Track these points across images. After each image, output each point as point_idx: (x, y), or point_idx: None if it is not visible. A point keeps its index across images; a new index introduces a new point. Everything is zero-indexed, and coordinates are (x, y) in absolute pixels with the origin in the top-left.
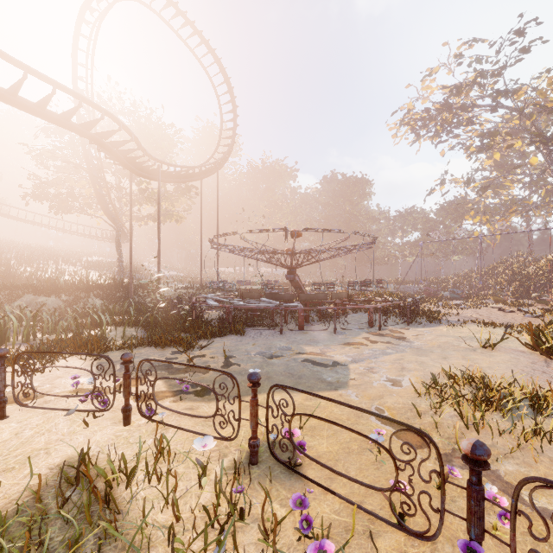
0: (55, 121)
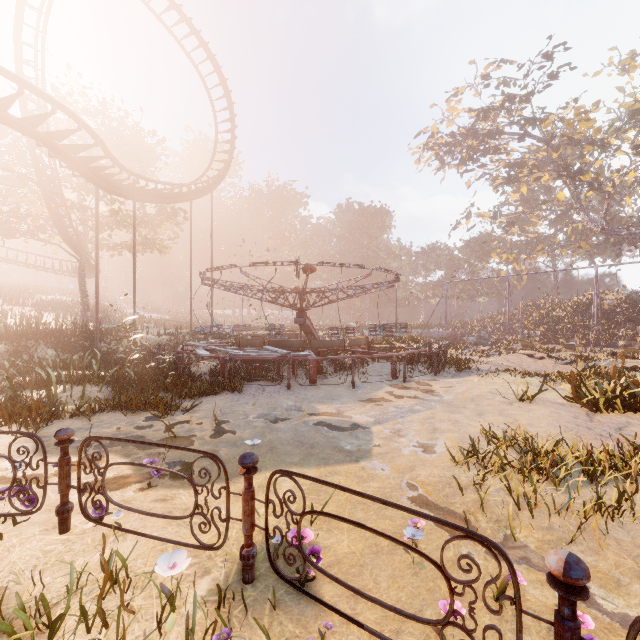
0: None
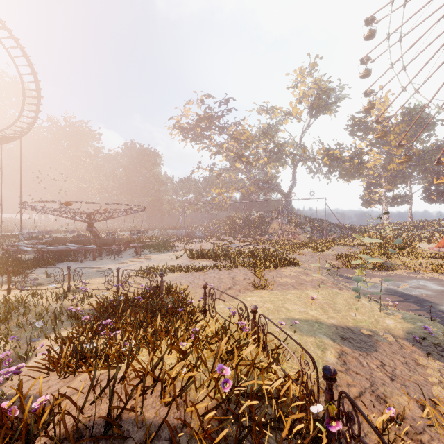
0: None
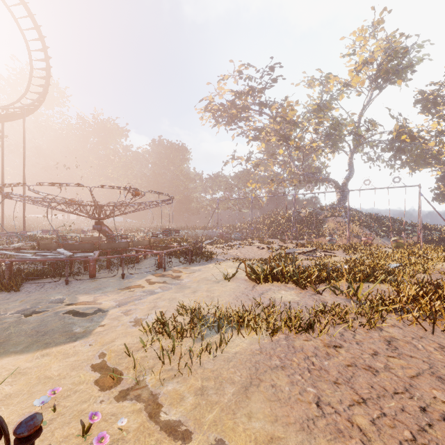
0: None
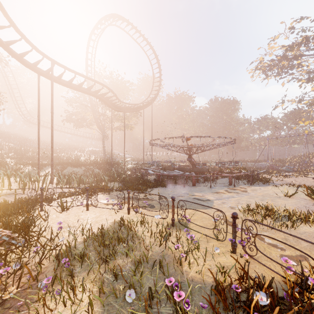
0: (84, 92)
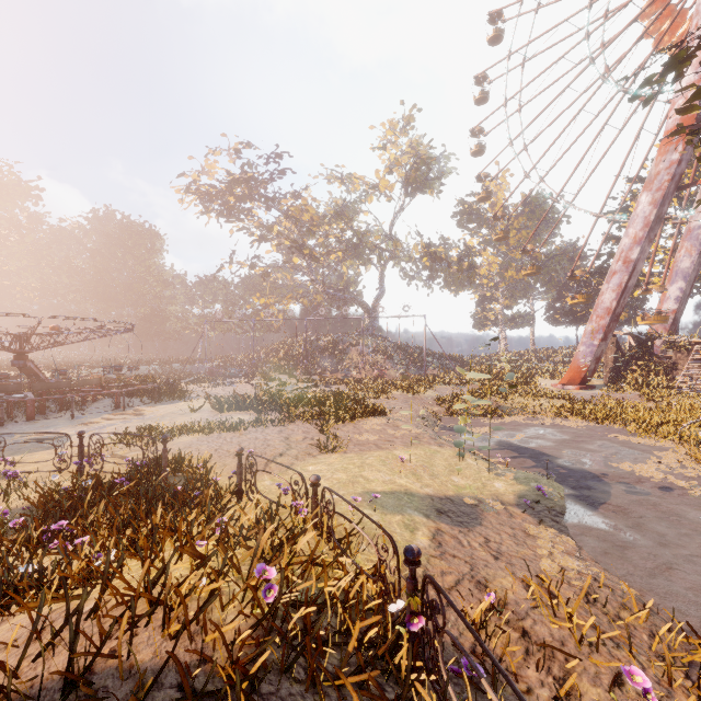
0: None
